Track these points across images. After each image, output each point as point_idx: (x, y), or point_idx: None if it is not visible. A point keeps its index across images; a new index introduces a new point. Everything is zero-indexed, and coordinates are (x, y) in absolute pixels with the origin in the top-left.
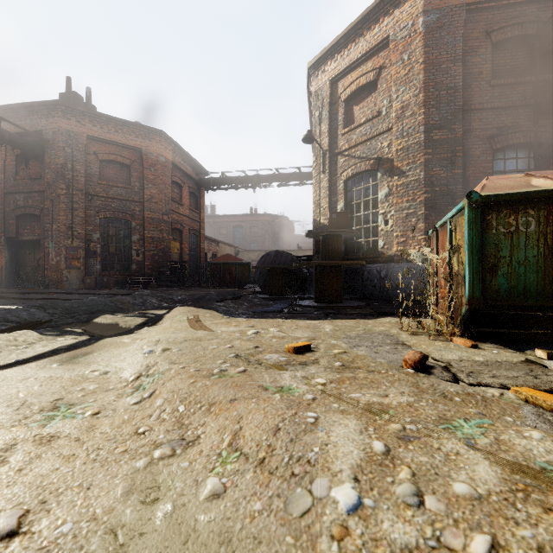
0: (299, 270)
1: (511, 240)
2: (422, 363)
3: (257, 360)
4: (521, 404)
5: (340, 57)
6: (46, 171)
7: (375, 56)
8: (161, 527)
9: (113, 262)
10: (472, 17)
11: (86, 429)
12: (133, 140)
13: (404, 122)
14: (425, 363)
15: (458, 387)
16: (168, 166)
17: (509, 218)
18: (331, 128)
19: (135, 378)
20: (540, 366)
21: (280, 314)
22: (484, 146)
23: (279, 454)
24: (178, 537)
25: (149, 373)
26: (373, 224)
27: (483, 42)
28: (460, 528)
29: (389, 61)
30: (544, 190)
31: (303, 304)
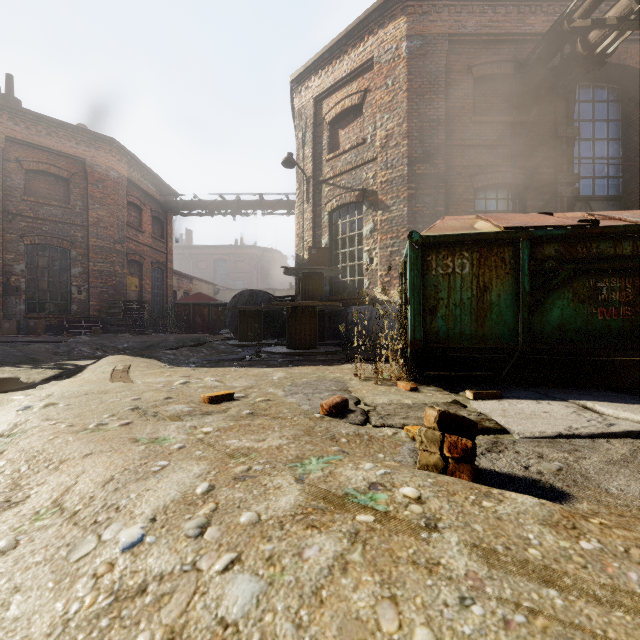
0: (277, 312)
1: (449, 282)
2: (341, 407)
3: (156, 412)
4: (406, 442)
5: (325, 74)
6: None
7: (360, 77)
8: None
9: (45, 301)
10: (454, 49)
11: None
12: (73, 147)
13: (389, 152)
14: (347, 408)
15: (352, 429)
16: (122, 183)
17: (447, 259)
18: (315, 152)
19: None
20: (459, 406)
21: (239, 362)
22: (466, 184)
23: (96, 504)
24: None
25: (12, 433)
26: (359, 261)
27: (465, 76)
28: (221, 551)
29: (374, 85)
30: (476, 233)
31: (271, 351)
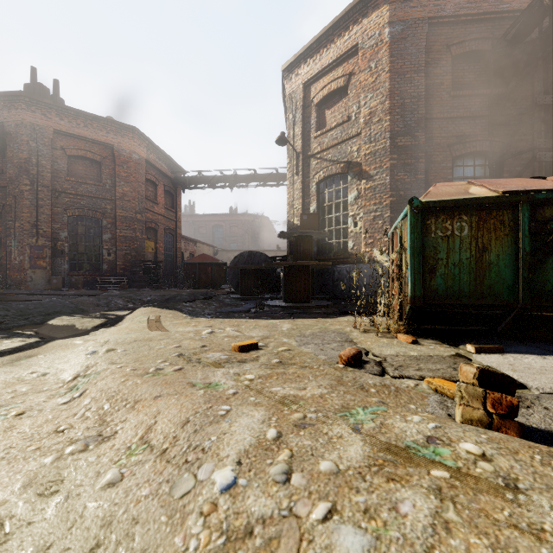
0: (272, 270)
1: (448, 243)
2: (357, 358)
3: (199, 359)
4: (430, 394)
5: (313, 61)
6: (8, 165)
7: (345, 63)
8: (50, 515)
9: (82, 261)
10: (434, 31)
11: (5, 429)
12: (104, 136)
13: (372, 127)
14: (361, 358)
15: (377, 379)
16: (141, 163)
17: (446, 223)
18: (304, 131)
19: (72, 379)
20: (465, 359)
21: (246, 313)
22: (444, 153)
23: (181, 444)
24: (64, 524)
25: (87, 374)
26: (344, 225)
27: (444, 55)
28: (312, 498)
29: (358, 68)
30: (475, 198)
31: (271, 304)
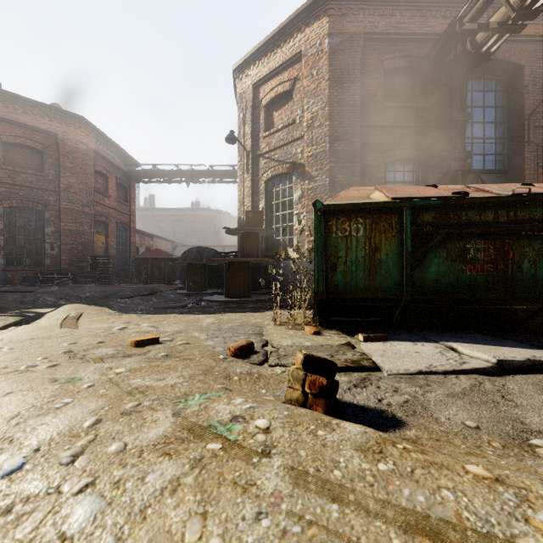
0: (221, 265)
1: (347, 243)
2: (246, 349)
3: (85, 355)
4: None
5: (261, 64)
6: None
7: (291, 68)
8: None
9: (21, 256)
10: (368, 45)
11: None
12: (46, 123)
13: (314, 131)
14: (253, 349)
15: (246, 368)
16: (89, 154)
17: (345, 224)
18: (254, 130)
19: None
20: (349, 348)
21: (181, 309)
22: (378, 159)
23: None
24: None
25: None
26: (290, 223)
27: (377, 68)
28: (83, 476)
29: (302, 74)
30: (368, 202)
31: (211, 299)
